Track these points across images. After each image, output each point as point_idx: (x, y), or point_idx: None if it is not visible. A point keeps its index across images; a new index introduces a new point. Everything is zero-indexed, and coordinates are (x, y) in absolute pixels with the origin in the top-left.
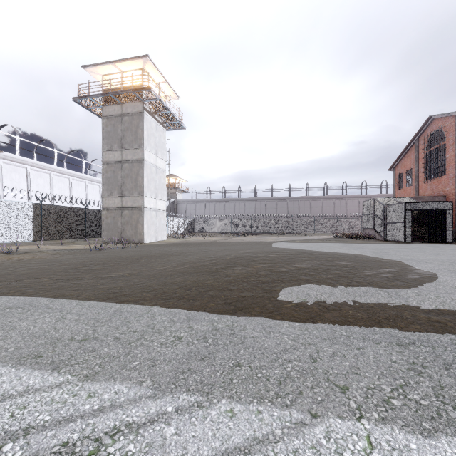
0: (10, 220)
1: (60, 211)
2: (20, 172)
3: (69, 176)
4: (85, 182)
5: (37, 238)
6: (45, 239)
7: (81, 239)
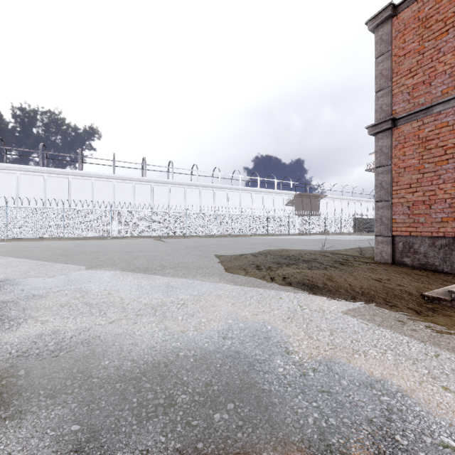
0: (348, 224)
1: (360, 220)
2: (331, 202)
3: (347, 200)
4: (354, 202)
5: (354, 231)
6: (355, 232)
7: (359, 233)
